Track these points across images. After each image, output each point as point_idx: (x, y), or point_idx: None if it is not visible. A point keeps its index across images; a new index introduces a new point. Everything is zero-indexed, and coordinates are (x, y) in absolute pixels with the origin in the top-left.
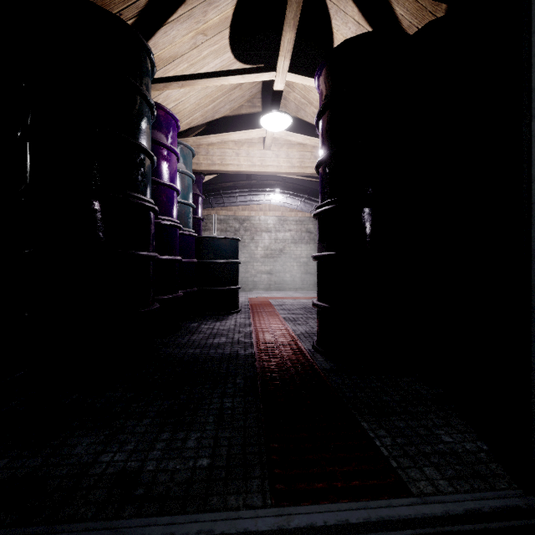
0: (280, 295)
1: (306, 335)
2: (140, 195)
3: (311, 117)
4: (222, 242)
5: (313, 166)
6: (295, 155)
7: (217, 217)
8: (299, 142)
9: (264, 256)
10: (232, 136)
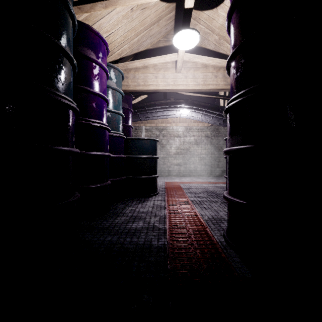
0: (187, 180)
1: (213, 221)
2: (52, 89)
3: (212, 44)
4: (144, 142)
5: (214, 84)
6: (200, 75)
7: (145, 128)
8: (204, 63)
9: (176, 153)
10: (151, 60)
